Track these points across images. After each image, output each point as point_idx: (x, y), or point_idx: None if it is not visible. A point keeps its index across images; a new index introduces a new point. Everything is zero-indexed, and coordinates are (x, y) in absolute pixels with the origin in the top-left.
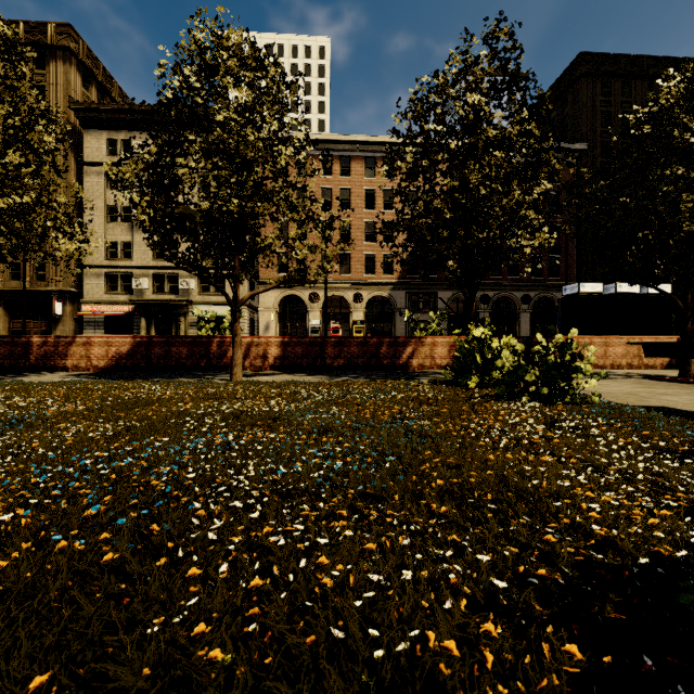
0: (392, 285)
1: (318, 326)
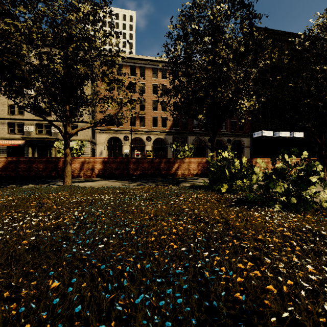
0: (165, 133)
1: (128, 153)
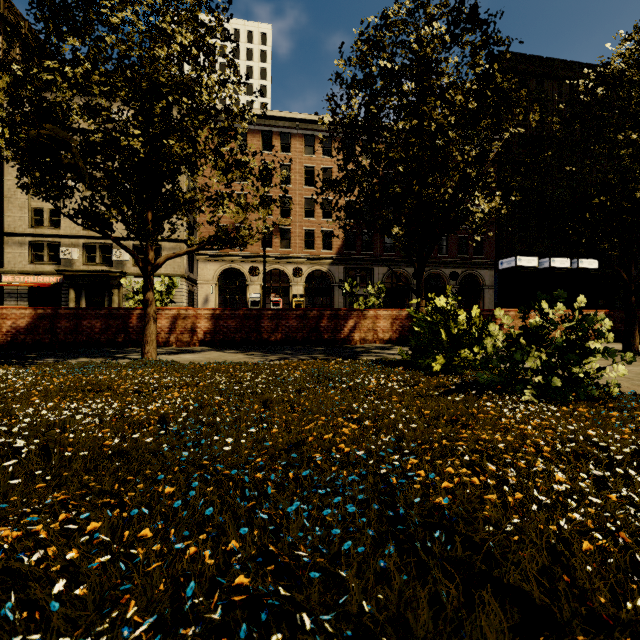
0: (330, 260)
1: (258, 300)
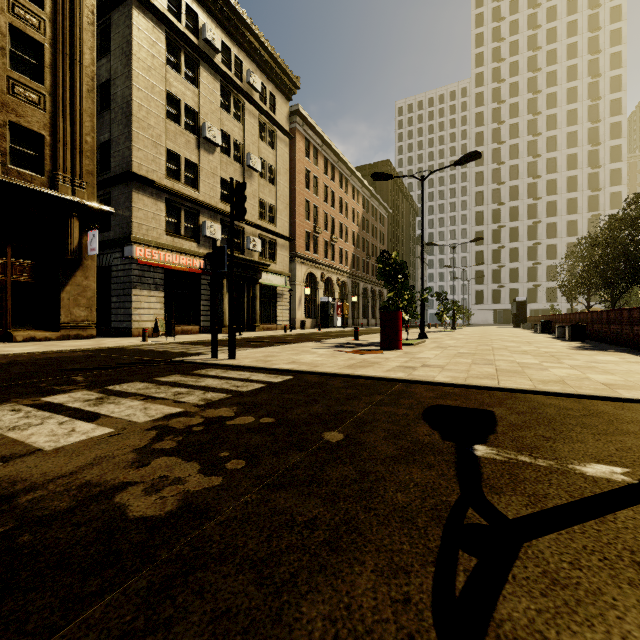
0: (348, 274)
1: (334, 303)
